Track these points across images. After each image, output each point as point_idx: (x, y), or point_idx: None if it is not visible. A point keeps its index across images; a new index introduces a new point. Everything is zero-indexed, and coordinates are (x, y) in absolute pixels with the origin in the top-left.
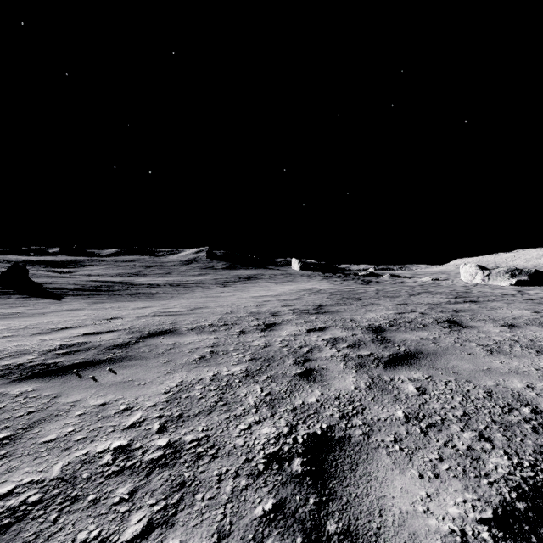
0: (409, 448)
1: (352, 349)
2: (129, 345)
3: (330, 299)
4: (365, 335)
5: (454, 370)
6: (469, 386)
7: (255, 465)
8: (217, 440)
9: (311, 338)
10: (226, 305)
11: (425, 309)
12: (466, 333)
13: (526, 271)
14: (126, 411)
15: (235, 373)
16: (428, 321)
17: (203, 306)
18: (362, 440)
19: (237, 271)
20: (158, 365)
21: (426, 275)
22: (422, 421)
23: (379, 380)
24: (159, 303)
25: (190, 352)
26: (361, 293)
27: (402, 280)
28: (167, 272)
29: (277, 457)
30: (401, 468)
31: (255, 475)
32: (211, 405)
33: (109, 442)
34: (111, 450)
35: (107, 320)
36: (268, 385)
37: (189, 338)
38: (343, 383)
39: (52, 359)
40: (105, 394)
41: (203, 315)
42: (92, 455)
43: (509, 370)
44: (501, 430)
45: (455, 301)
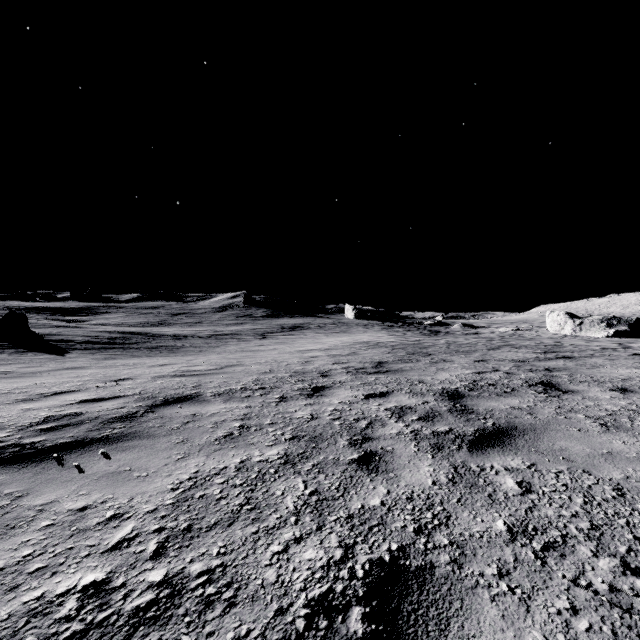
0: (522, 588)
1: (424, 424)
2: (135, 417)
3: (392, 355)
4: (439, 403)
5: (563, 454)
6: (589, 480)
7: (292, 620)
8: (238, 573)
9: (371, 408)
10: (265, 361)
11: (510, 367)
12: (568, 399)
13: (625, 319)
14: (114, 519)
15: (270, 459)
16: (516, 384)
17: (236, 363)
18: (451, 573)
19: (279, 319)
20: (168, 446)
21: (504, 324)
22: (534, 538)
23: (465, 470)
24: (183, 359)
25: (213, 427)
26: (428, 346)
27: (476, 330)
28: (197, 321)
29: (326, 605)
30: (516, 628)
31: None
32: (234, 510)
33: (78, 575)
34: (78, 590)
35: (114, 382)
36: (314, 478)
37: (214, 408)
38: (416, 475)
39: (30, 437)
40: (90, 491)
41: (235, 375)
42: (47, 599)
43: (637, 454)
44: None
45: (545, 357)
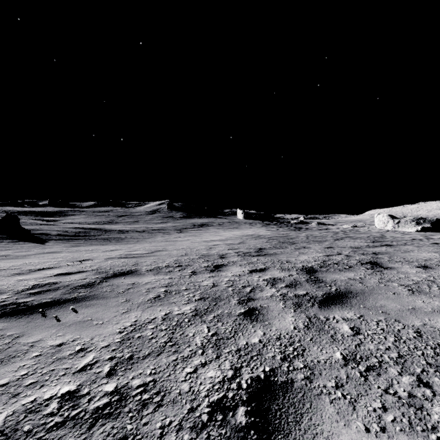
0: (351, 395)
1: (289, 289)
2: (94, 285)
3: (268, 243)
4: (300, 276)
5: (382, 309)
6: (399, 326)
7: (199, 415)
8: (163, 385)
9: (253, 279)
10: (182, 248)
11: (349, 252)
12: (387, 273)
13: (429, 219)
14: (81, 352)
15: (185, 312)
16: (353, 263)
17: (162, 249)
18: (305, 386)
19: (192, 219)
20: (116, 304)
21: (346, 223)
22: (360, 363)
23: (316, 320)
24: (126, 246)
25: (146, 292)
26: (294, 238)
27: (327, 227)
28: (135, 221)
29: (222, 406)
30: (346, 420)
31: (199, 428)
32: (161, 345)
33: (58, 387)
34: (58, 396)
35: (79, 261)
36: (214, 325)
37: (147, 279)
38: (283, 323)
39: (23, 298)
40: (64, 333)
41: (161, 257)
42: (38, 402)
43: (432, 309)
44: (437, 374)
45: (373, 245)
